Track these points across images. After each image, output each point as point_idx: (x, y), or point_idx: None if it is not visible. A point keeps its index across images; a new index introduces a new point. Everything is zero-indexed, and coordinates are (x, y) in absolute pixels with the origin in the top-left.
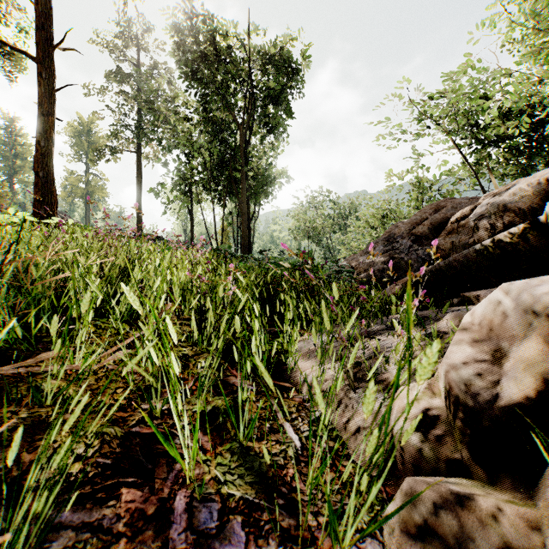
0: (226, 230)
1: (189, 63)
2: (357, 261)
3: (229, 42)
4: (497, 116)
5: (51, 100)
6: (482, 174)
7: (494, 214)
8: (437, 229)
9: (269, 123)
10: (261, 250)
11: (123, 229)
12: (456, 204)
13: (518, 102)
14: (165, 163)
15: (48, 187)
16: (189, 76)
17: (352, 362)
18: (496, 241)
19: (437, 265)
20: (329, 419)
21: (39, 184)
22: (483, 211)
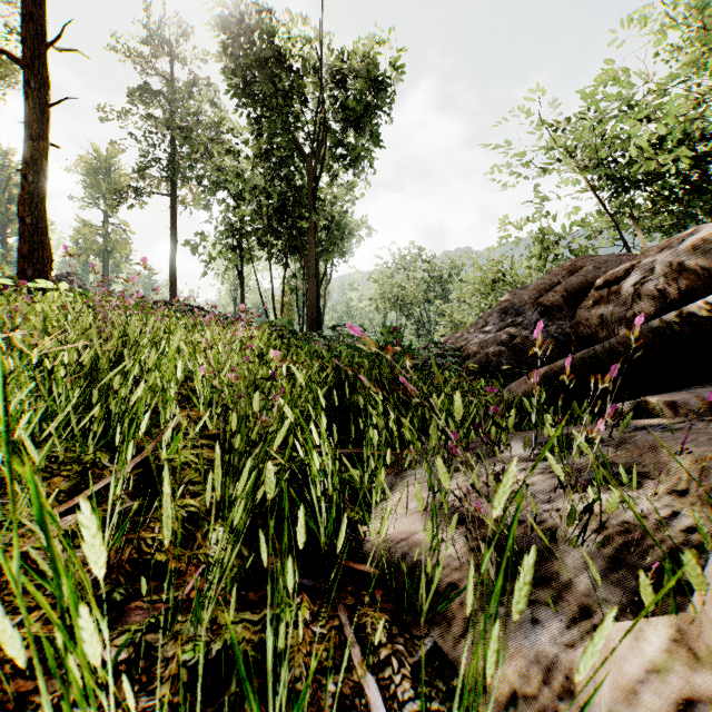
0: (289, 298)
1: (237, 74)
2: (463, 340)
3: (291, 48)
4: (645, 148)
5: (43, 119)
6: (624, 225)
7: (664, 276)
8: (574, 297)
9: (345, 156)
10: (333, 324)
11: (149, 297)
12: (600, 263)
13: (678, 127)
14: (205, 209)
15: (39, 238)
16: (238, 94)
17: (524, 608)
18: (684, 315)
19: (591, 350)
20: (451, 657)
21: (27, 235)
22: (646, 272)
